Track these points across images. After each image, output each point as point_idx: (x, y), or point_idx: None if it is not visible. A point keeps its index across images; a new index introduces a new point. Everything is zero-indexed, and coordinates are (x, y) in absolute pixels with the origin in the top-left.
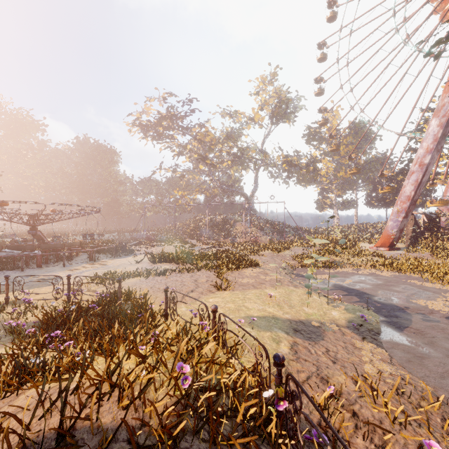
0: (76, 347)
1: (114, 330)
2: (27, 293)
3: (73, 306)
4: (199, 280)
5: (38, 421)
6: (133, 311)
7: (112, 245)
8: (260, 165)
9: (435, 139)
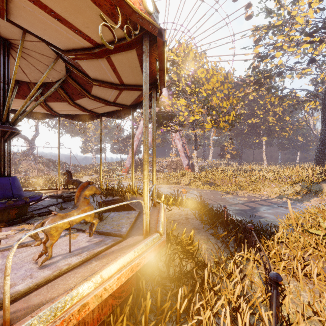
0: None
1: None
2: None
3: None
4: None
5: None
6: None
7: None
8: None
9: (142, 129)
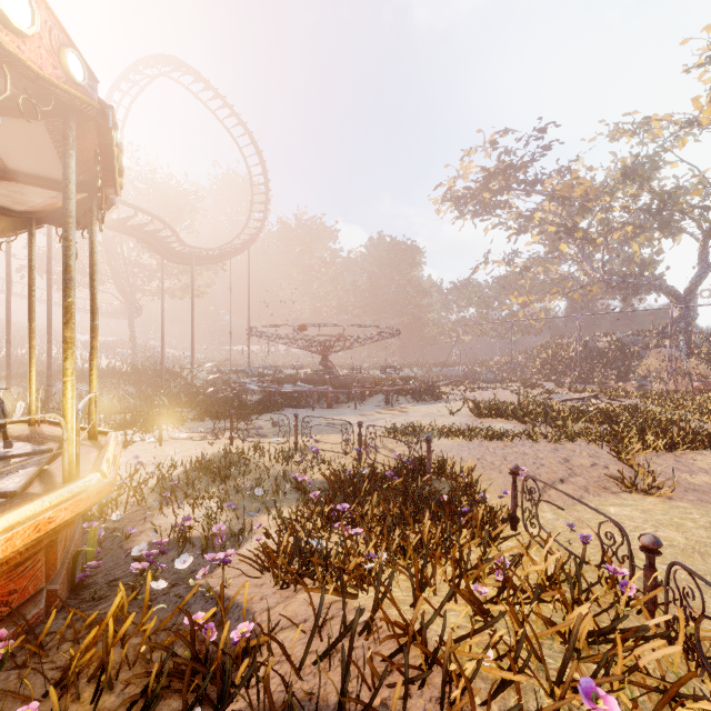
0: (368, 543)
1: (423, 530)
2: (315, 440)
3: (364, 468)
4: (574, 460)
5: (313, 666)
6: (452, 497)
7: (414, 384)
8: None
9: None
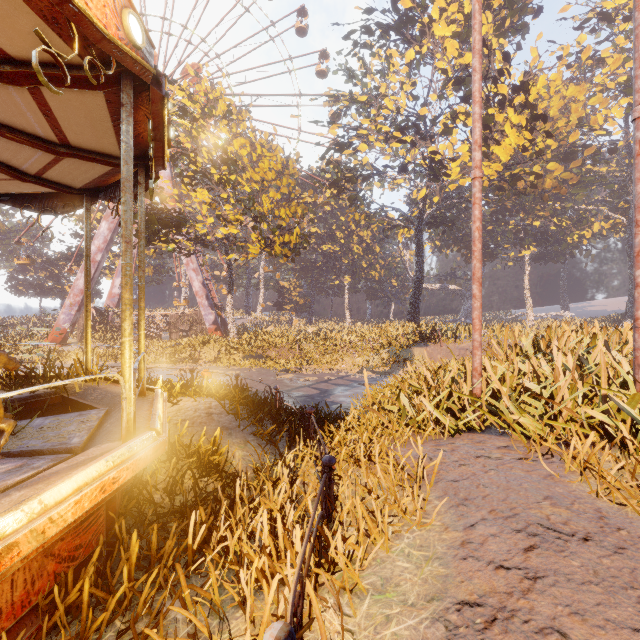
0: None
1: None
2: None
3: None
4: None
5: None
6: None
7: None
8: None
9: (106, 240)
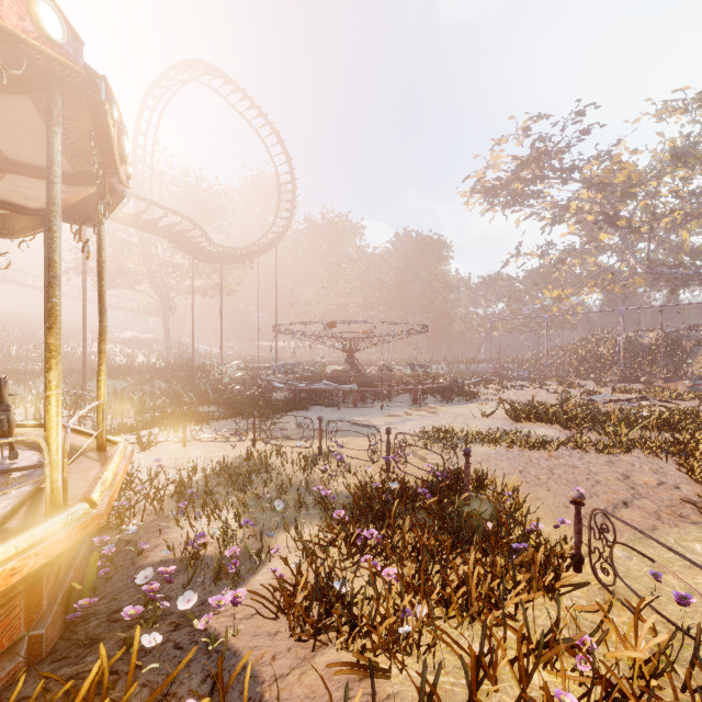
0: (402, 596)
1: (471, 580)
2: (340, 445)
3: (394, 483)
4: (635, 476)
5: None
6: (497, 524)
7: (443, 383)
8: None
9: None
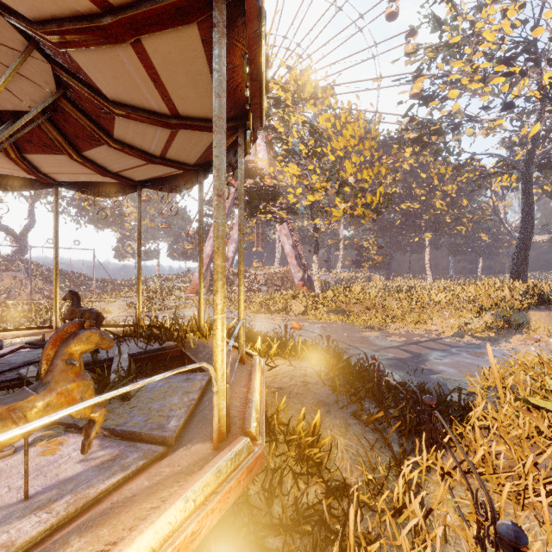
0: None
1: None
2: None
3: None
4: None
5: None
6: None
7: None
8: (40, 193)
9: None
